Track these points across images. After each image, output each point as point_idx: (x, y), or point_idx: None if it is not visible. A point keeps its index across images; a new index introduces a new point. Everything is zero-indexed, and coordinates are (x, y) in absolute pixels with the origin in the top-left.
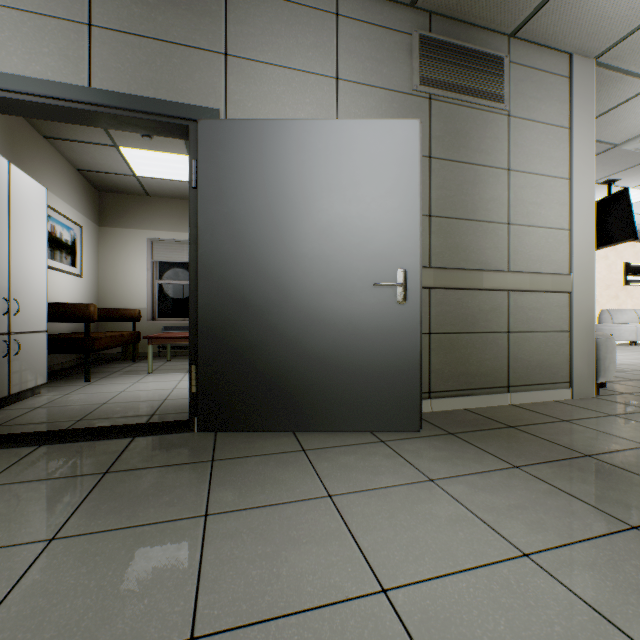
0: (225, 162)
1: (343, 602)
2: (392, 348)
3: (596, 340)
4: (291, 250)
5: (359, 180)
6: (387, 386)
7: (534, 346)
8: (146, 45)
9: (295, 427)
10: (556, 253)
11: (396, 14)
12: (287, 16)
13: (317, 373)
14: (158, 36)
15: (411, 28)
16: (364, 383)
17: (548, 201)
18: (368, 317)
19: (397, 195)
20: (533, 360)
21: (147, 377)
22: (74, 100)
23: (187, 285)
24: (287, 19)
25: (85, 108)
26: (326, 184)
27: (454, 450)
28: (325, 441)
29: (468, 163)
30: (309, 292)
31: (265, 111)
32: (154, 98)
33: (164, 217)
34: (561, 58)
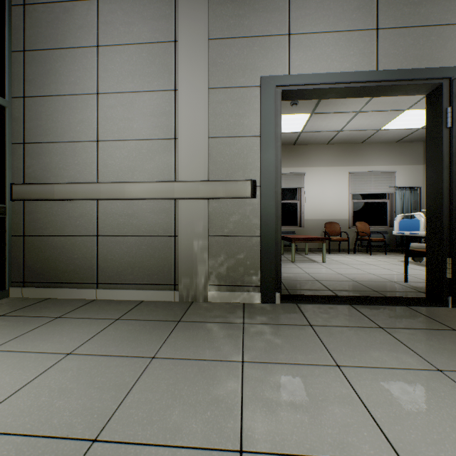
0: None
1: None
2: None
3: None
4: None
5: None
6: None
7: None
8: (412, 32)
9: None
10: None
11: None
12: None
13: None
14: (420, 24)
15: None
16: None
17: None
18: None
19: None
20: None
21: (297, 264)
22: (369, 81)
23: (283, 203)
24: None
25: (374, 85)
26: None
27: None
28: None
29: None
30: None
31: None
32: (420, 68)
33: None
34: None
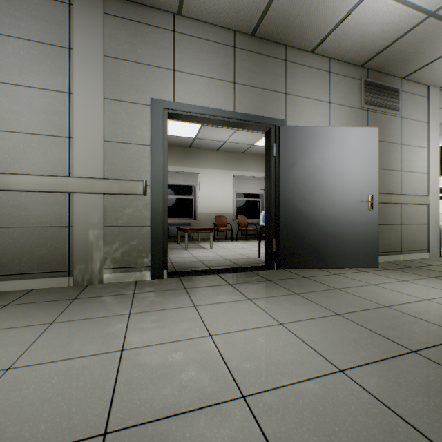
0: (292, 145)
1: (417, 301)
2: (366, 230)
3: (439, 228)
4: (321, 186)
5: (351, 154)
6: (364, 247)
7: (412, 231)
8: (255, 91)
9: (323, 266)
10: (421, 185)
11: (353, 70)
12: (309, 74)
13: (333, 242)
14: (259, 86)
15: (359, 77)
16: (354, 246)
17: (418, 159)
18: (355, 216)
19: (368, 161)
20: (411, 238)
21: (190, 251)
22: (229, 118)
23: (180, 198)
24: (309, 75)
25: (232, 121)
26: (337, 156)
27: (400, 273)
28: (340, 272)
29: (383, 141)
30: (329, 205)
31: (301, 119)
32: (259, 115)
33: (168, 157)
34: (424, 88)
